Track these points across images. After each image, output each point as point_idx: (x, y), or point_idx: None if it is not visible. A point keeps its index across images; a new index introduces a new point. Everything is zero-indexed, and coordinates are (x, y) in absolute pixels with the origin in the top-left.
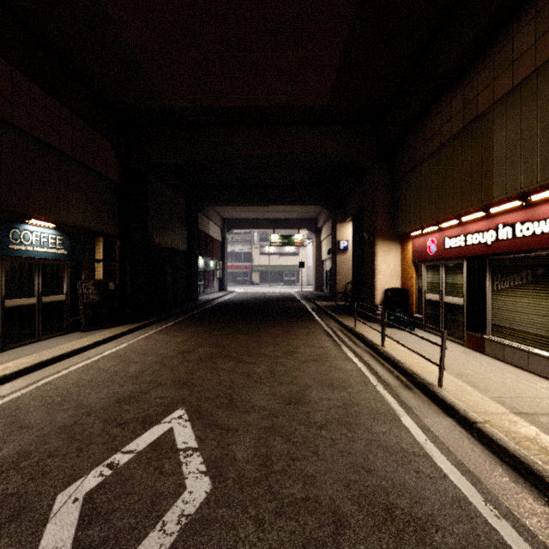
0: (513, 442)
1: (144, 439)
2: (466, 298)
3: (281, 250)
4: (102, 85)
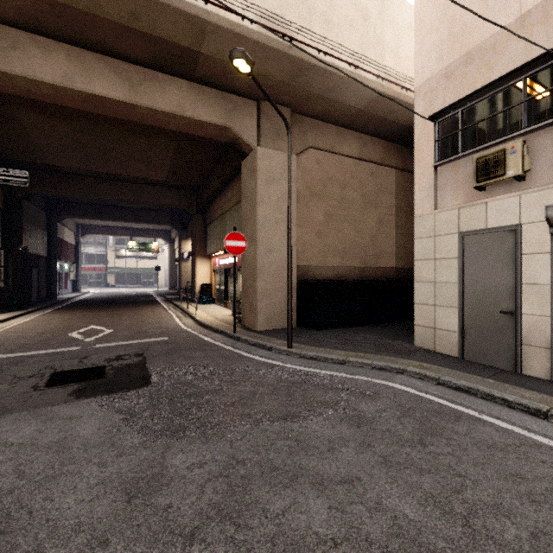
0: (201, 319)
1: (85, 329)
2: (224, 287)
3: (139, 254)
4: (2, 150)
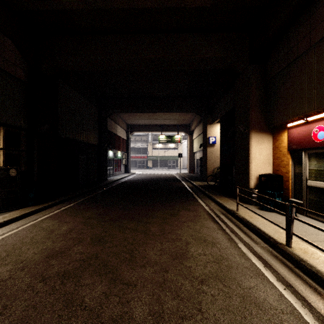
0: None
1: None
2: None
3: (166, 146)
4: None
